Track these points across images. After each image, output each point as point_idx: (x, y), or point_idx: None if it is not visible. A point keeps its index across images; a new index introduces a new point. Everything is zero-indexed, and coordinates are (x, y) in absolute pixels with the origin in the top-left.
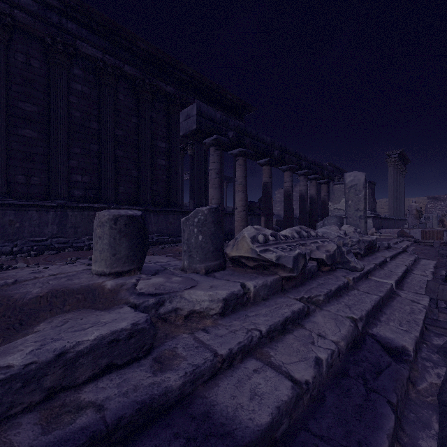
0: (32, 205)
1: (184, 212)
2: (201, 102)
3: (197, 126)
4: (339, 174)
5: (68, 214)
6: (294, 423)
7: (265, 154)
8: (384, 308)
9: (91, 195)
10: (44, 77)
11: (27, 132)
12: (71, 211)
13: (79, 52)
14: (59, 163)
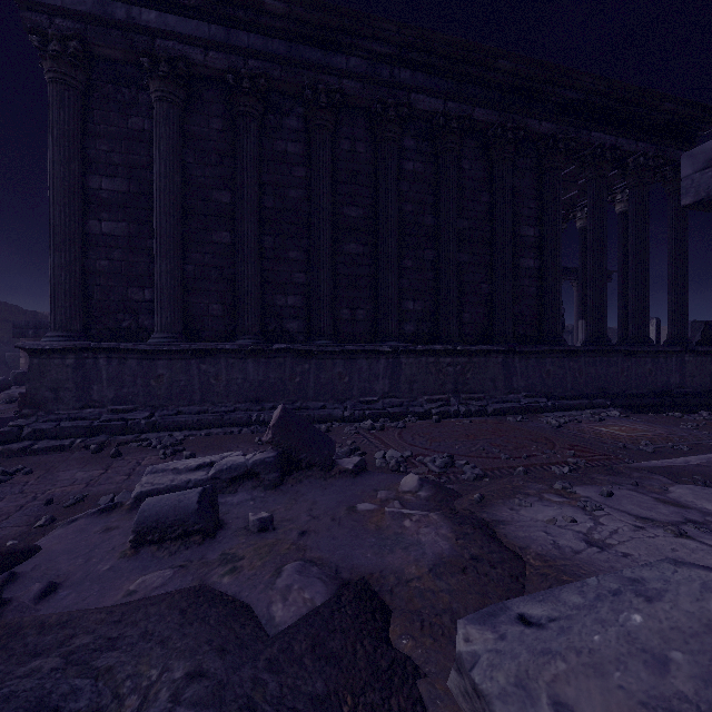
0: (362, 351)
1: (571, 352)
2: (603, 134)
3: None
4: None
5: (401, 362)
6: None
7: None
8: None
9: (424, 331)
10: (370, 164)
11: (352, 247)
12: (405, 357)
13: (411, 112)
14: (389, 286)
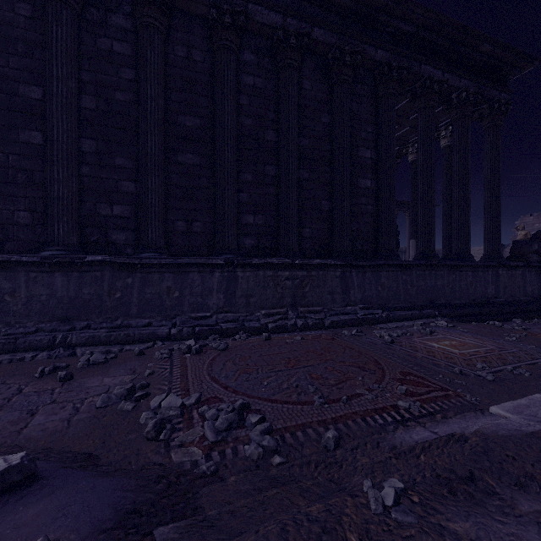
0: (193, 264)
1: (404, 266)
2: (432, 68)
3: None
4: None
5: (237, 276)
6: None
7: None
8: None
9: (265, 245)
10: (207, 73)
11: (188, 157)
12: (241, 270)
13: (250, 25)
14: (225, 197)
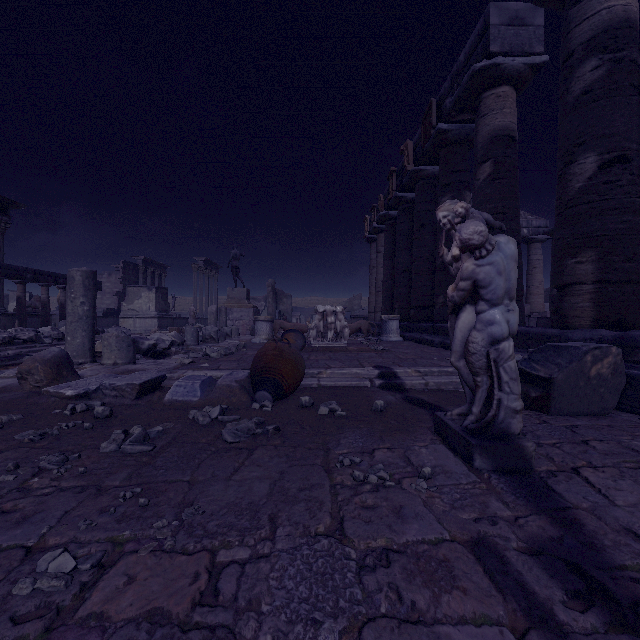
0: None
1: None
2: None
3: None
4: (160, 269)
5: None
6: None
7: (18, 278)
8: None
9: None
10: None
11: None
12: None
13: None
14: None
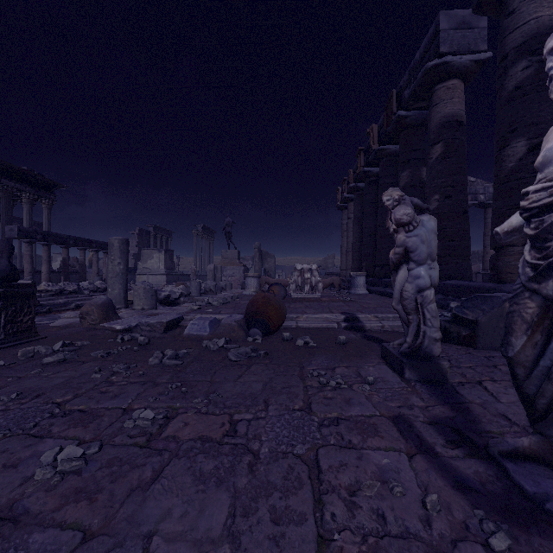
0: None
1: None
2: (9, 181)
3: (18, 236)
4: (167, 234)
5: None
6: (47, 305)
7: (63, 244)
8: (85, 301)
9: None
10: None
11: None
12: None
13: None
14: None
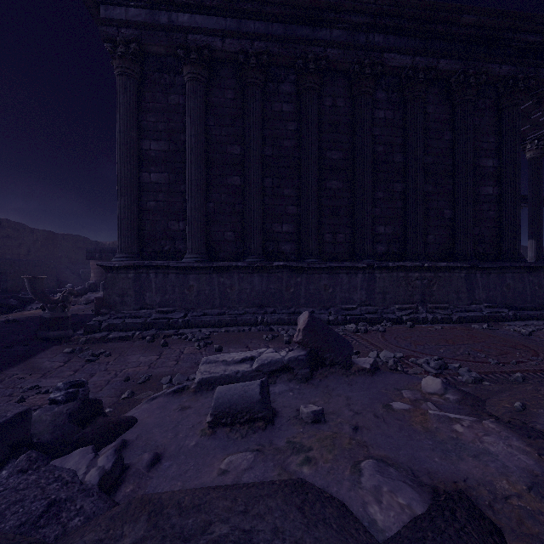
0: (343, 267)
1: (531, 268)
2: None
3: None
4: None
5: (375, 277)
6: None
7: None
8: None
9: (394, 250)
10: (348, 115)
11: (333, 183)
12: (379, 272)
13: (383, 69)
14: (365, 213)
